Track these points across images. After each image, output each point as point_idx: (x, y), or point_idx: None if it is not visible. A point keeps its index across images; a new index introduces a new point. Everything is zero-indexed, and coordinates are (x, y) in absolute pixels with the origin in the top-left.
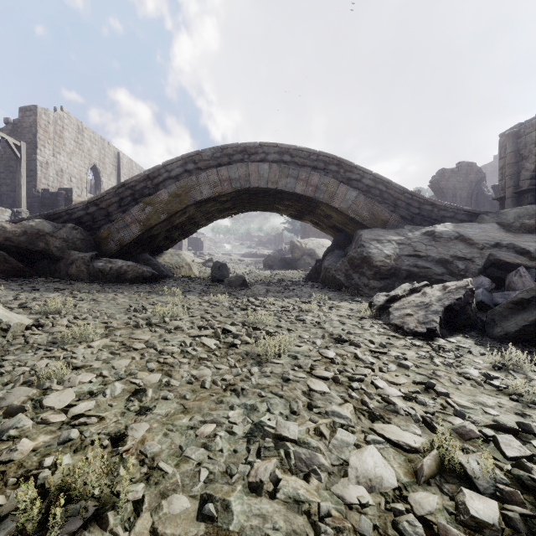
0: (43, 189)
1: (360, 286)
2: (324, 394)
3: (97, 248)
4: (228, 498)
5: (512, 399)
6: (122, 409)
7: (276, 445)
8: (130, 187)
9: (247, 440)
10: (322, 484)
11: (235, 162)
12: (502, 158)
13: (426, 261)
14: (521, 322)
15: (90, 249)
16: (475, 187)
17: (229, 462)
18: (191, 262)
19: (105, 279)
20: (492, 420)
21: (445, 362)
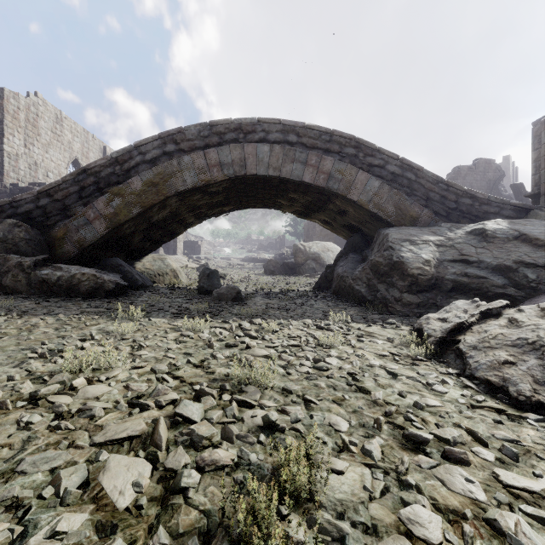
0: (12, 184)
1: (389, 301)
2: None
3: (50, 251)
4: None
5: None
6: None
7: None
8: (93, 173)
9: None
10: None
11: (227, 142)
12: (535, 150)
13: (479, 268)
14: None
15: (40, 252)
16: (493, 186)
17: None
18: (178, 268)
19: (51, 292)
20: None
21: None
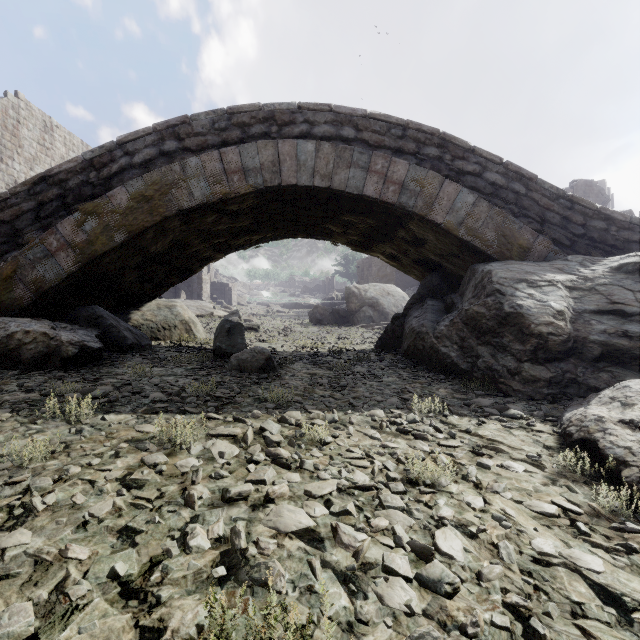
0: None
1: (499, 374)
2: None
3: None
4: None
5: None
6: None
7: None
8: (56, 182)
9: None
10: None
11: (254, 138)
12: None
13: None
14: None
15: None
16: None
17: None
18: (192, 319)
19: None
20: None
21: None
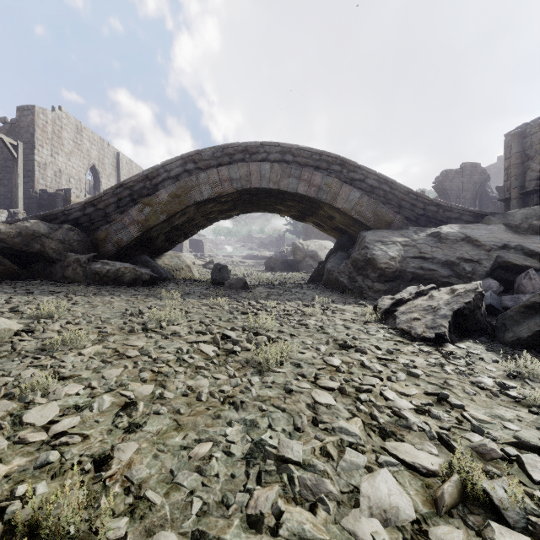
0: (41, 190)
1: (364, 289)
2: (330, 406)
3: (95, 250)
4: (223, 536)
5: (531, 411)
6: (110, 425)
7: (279, 469)
8: (128, 187)
9: (246, 463)
10: (330, 516)
11: (236, 161)
12: (507, 159)
13: (432, 263)
14: (534, 326)
15: (88, 250)
16: (479, 188)
17: (226, 490)
18: (191, 264)
19: (102, 281)
20: (513, 437)
21: (457, 370)
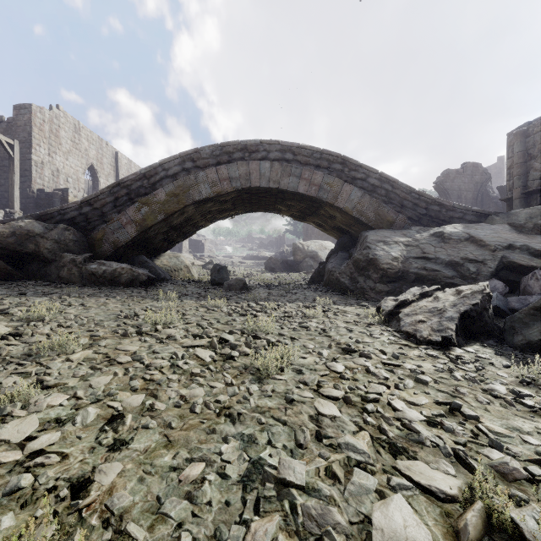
0: (39, 190)
1: (366, 290)
2: (335, 418)
3: (91, 250)
4: None
5: None
6: (93, 442)
7: (279, 494)
8: (125, 186)
9: (243, 487)
10: None
11: (235, 160)
12: (509, 158)
13: (435, 264)
14: None
15: (84, 251)
16: (480, 188)
17: (219, 521)
18: (190, 265)
19: (98, 282)
20: (535, 452)
21: (467, 376)
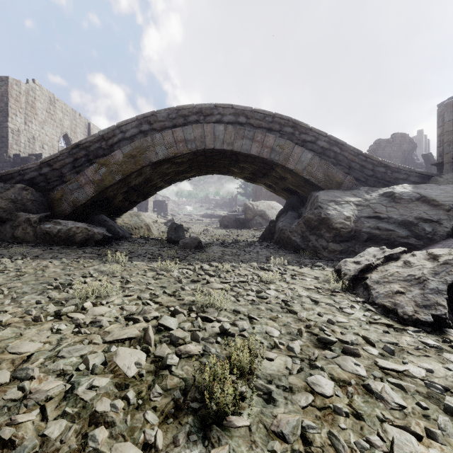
0: (15, 155)
1: (318, 249)
2: None
3: (50, 209)
4: None
5: None
6: None
7: None
8: (84, 147)
9: None
10: None
11: (191, 123)
12: (439, 127)
13: (388, 223)
14: None
15: (42, 210)
16: (407, 155)
17: None
18: (150, 223)
19: (52, 241)
20: None
21: None
